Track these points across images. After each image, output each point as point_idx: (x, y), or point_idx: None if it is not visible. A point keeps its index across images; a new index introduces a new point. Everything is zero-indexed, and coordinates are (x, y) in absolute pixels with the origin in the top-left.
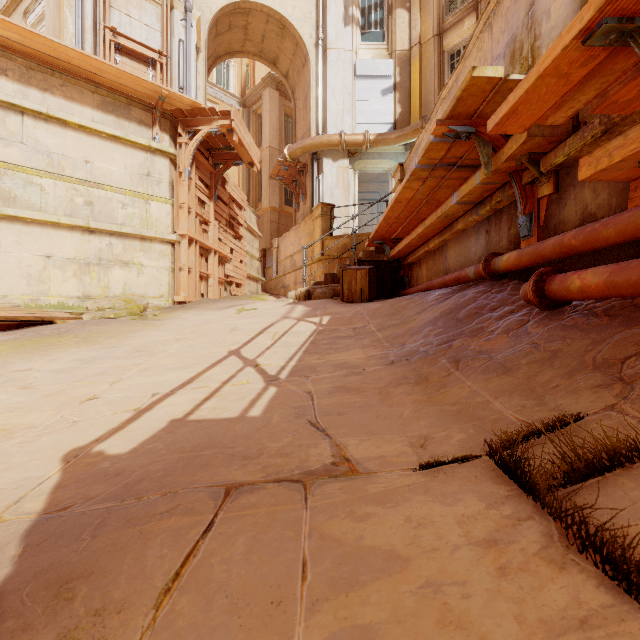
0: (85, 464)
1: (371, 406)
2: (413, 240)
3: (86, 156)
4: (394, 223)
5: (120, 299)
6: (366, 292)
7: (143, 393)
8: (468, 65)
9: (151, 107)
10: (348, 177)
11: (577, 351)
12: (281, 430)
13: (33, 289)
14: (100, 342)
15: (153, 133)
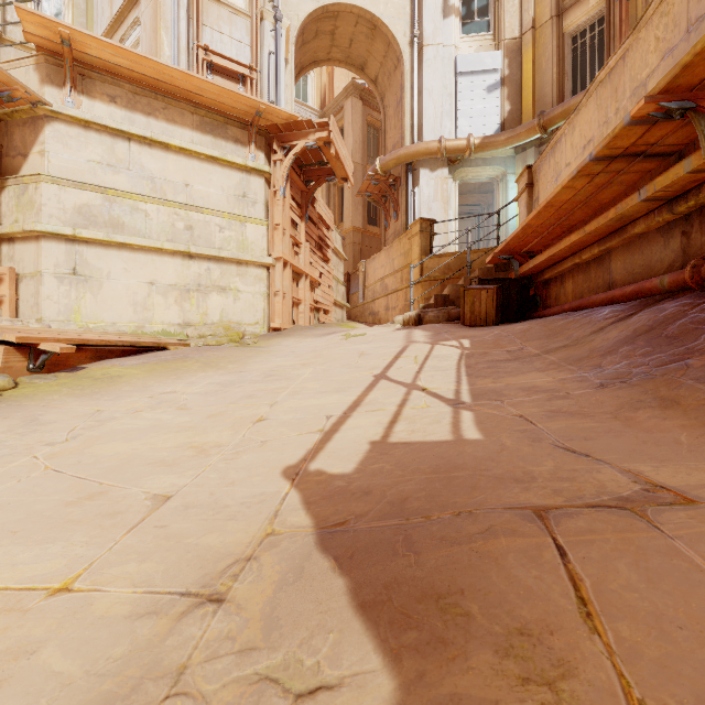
0: (315, 482)
1: (620, 431)
2: (560, 251)
3: (186, 179)
4: (532, 233)
5: (219, 326)
6: (493, 314)
7: (314, 415)
8: (644, 36)
9: (247, 124)
10: (448, 188)
11: None
12: (530, 454)
13: (139, 316)
14: (224, 367)
15: (249, 151)
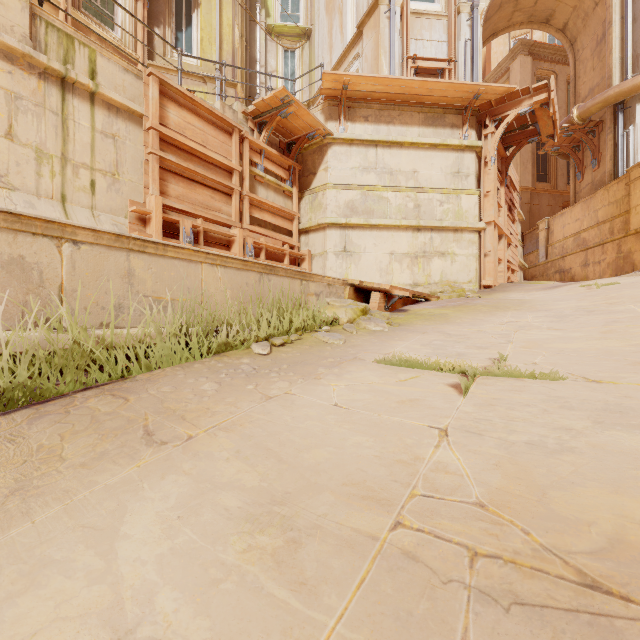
0: None
1: None
2: None
3: (414, 168)
4: None
5: (443, 284)
6: None
7: None
8: None
9: (461, 109)
10: None
11: None
12: None
13: (383, 279)
14: (518, 308)
15: (462, 132)
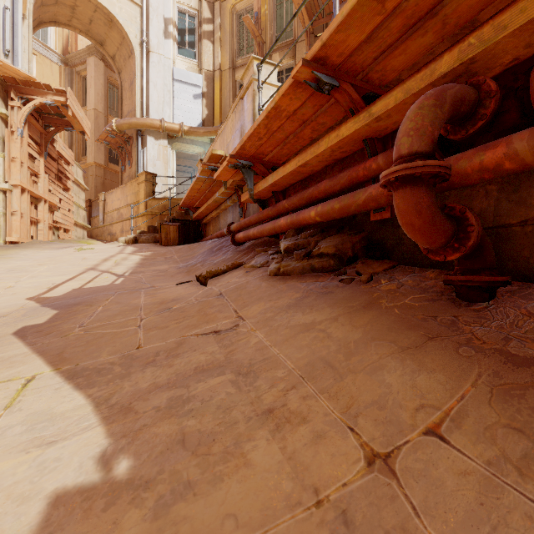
0: (43, 299)
1: (167, 279)
2: (204, 210)
3: None
4: (194, 199)
5: None
6: (177, 240)
7: (45, 284)
8: (229, 124)
9: None
10: (167, 154)
11: (234, 257)
12: (130, 284)
13: None
14: None
15: None
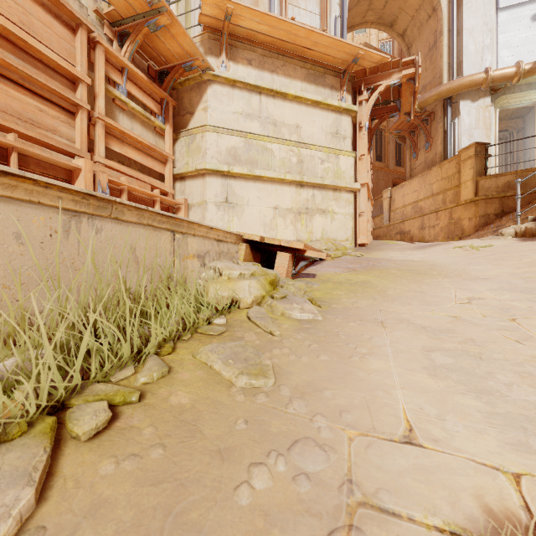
0: None
1: None
2: None
3: (297, 122)
4: None
5: (326, 242)
6: None
7: None
8: None
9: (339, 72)
10: (490, 115)
11: None
12: None
13: (267, 235)
14: (443, 274)
15: (340, 95)
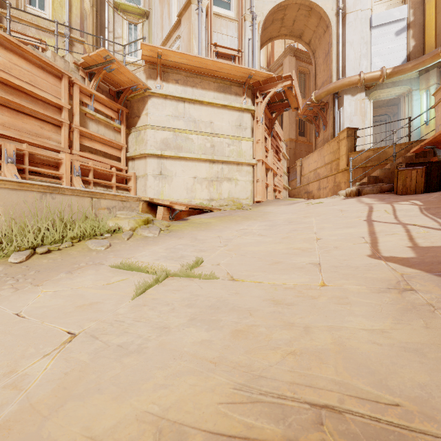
0: (397, 260)
1: None
2: None
3: (211, 119)
4: None
5: (229, 200)
6: (421, 186)
7: (350, 237)
8: None
9: (242, 84)
10: (365, 106)
11: None
12: None
13: (189, 195)
14: (257, 219)
15: (242, 99)
